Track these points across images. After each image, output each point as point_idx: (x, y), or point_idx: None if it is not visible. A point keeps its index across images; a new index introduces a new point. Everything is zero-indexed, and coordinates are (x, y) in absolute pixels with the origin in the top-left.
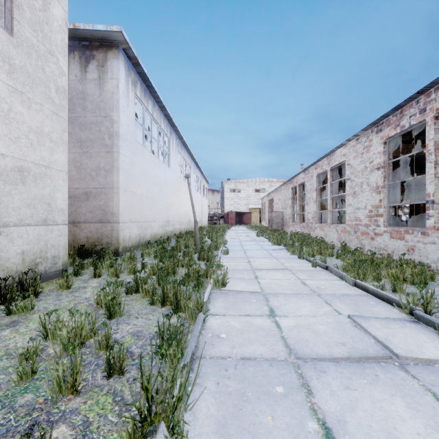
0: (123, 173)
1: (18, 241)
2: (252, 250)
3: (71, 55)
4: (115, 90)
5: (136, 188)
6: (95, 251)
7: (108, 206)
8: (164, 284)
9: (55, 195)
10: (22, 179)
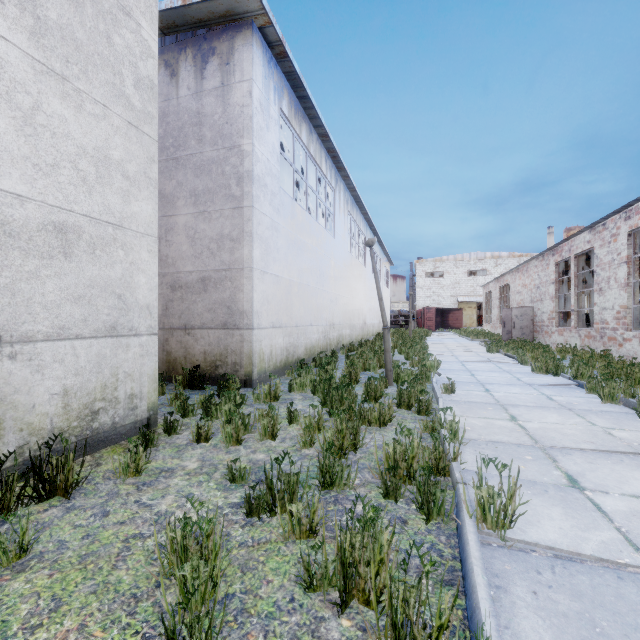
0: (259, 243)
1: (56, 370)
2: (500, 385)
3: (182, 57)
4: (247, 101)
5: (281, 270)
6: (216, 376)
7: (236, 301)
8: (337, 485)
9: (134, 279)
10: (65, 247)
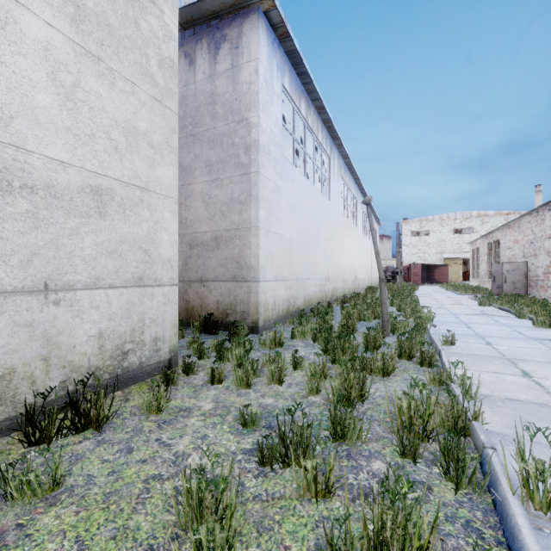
0: (264, 204)
1: (92, 315)
2: (501, 338)
3: (198, 46)
4: (253, 78)
5: (283, 229)
6: (227, 323)
7: (244, 257)
8: (349, 438)
9: (158, 236)
10: (100, 207)
